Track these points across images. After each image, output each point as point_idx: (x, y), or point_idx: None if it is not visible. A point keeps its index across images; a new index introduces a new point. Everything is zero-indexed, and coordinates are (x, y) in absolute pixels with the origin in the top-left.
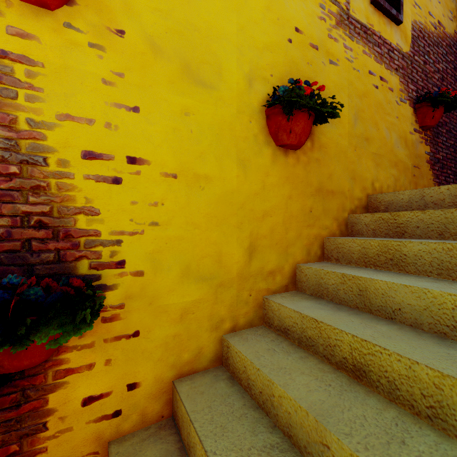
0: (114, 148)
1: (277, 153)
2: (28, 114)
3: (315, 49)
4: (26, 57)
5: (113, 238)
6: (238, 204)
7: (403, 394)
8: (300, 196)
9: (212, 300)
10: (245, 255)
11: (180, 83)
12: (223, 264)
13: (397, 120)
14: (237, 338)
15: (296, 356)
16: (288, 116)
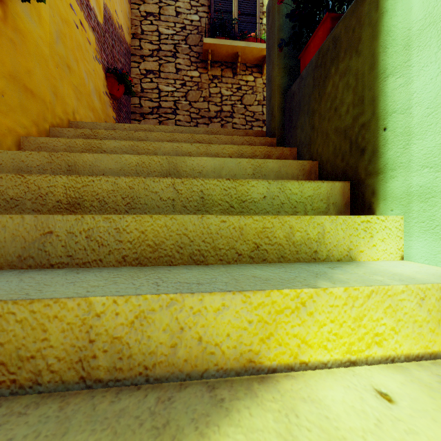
0: None
1: None
2: None
3: None
4: None
5: None
6: None
7: (110, 205)
8: None
9: None
10: None
11: None
12: None
13: (94, 73)
14: None
15: None
16: None
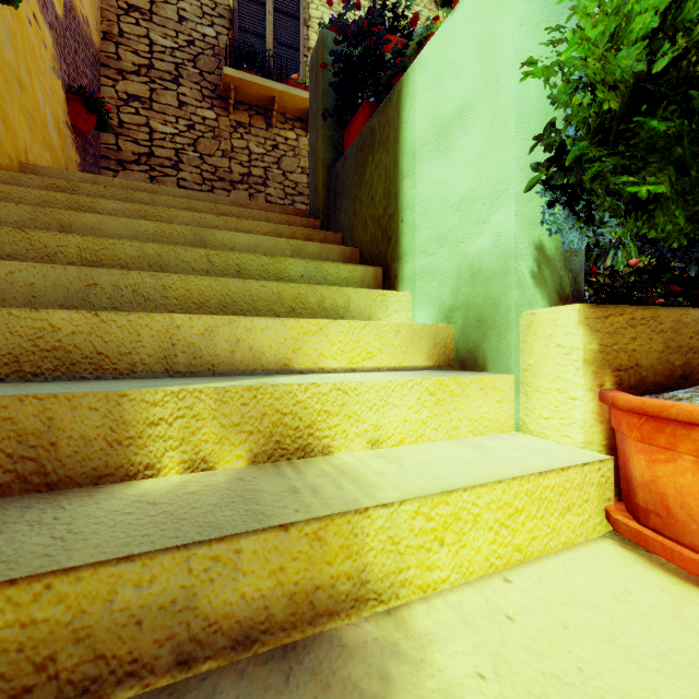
0: None
1: None
2: None
3: None
4: None
5: None
6: None
7: None
8: None
9: None
10: None
11: None
12: None
13: (51, 92)
14: None
15: None
16: None
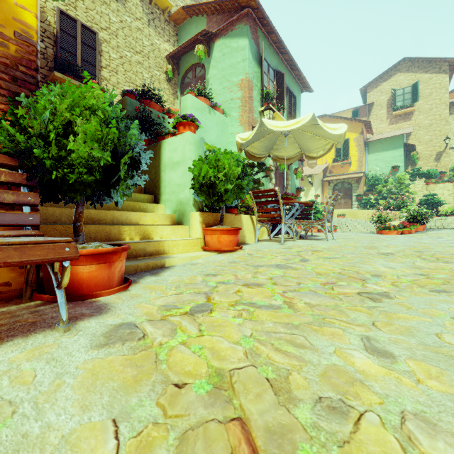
0: None
1: None
2: None
3: None
4: None
5: None
6: None
7: None
8: None
9: None
10: None
11: None
12: None
13: None
14: None
15: None
16: None
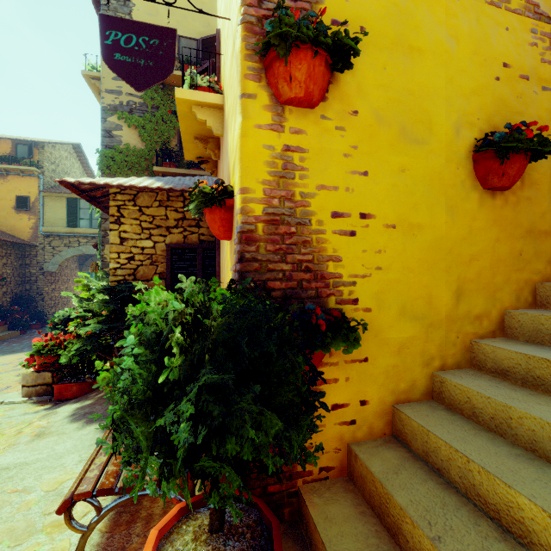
0: (351, 207)
1: (484, 196)
2: (300, 189)
3: (525, 80)
4: (299, 147)
5: (350, 280)
6: (446, 249)
7: None
8: (509, 239)
9: (423, 339)
10: (452, 299)
11: (397, 144)
12: (432, 306)
13: None
14: (450, 375)
15: (524, 393)
16: (502, 159)
